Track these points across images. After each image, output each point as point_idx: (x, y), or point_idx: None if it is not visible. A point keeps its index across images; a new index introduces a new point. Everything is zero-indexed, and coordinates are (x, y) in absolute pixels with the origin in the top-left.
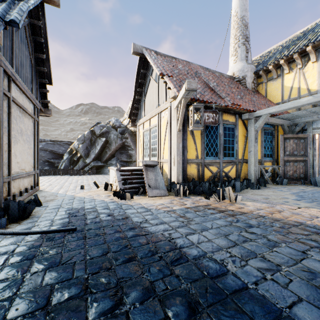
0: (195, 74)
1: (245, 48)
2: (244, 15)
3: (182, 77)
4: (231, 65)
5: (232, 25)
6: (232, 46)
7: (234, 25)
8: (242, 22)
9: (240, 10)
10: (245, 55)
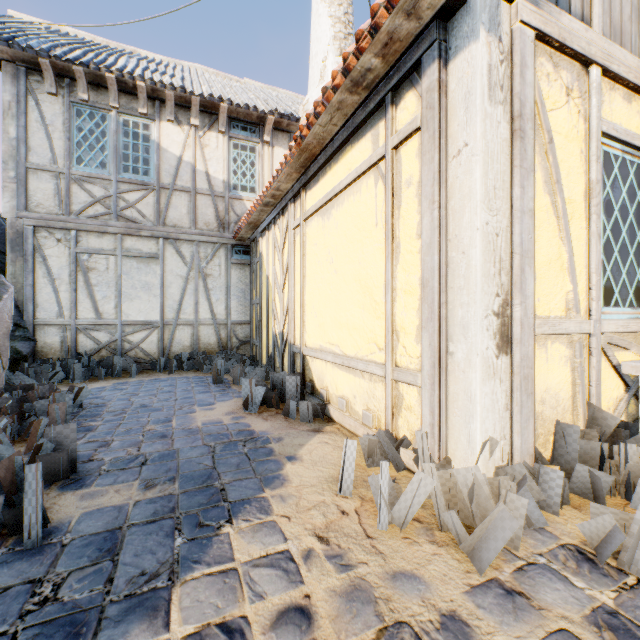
0: None
1: None
2: None
3: None
4: None
5: None
6: (342, 31)
7: None
8: None
9: None
10: None
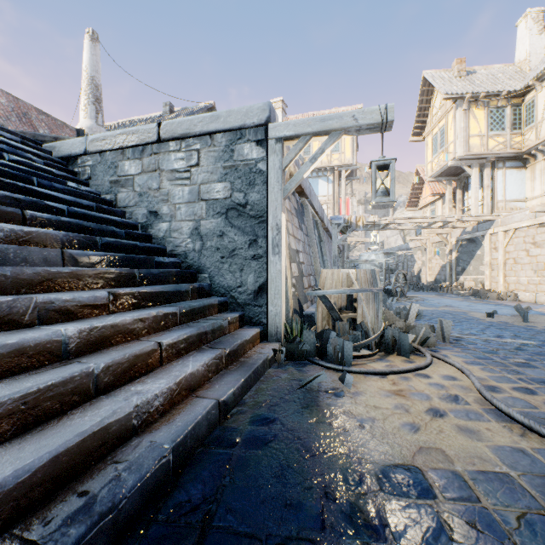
0: (25, 115)
1: (96, 108)
2: (95, 75)
3: (4, 114)
4: (82, 119)
5: (83, 79)
6: (83, 100)
7: (85, 80)
8: (93, 81)
9: (91, 69)
10: (95, 115)
